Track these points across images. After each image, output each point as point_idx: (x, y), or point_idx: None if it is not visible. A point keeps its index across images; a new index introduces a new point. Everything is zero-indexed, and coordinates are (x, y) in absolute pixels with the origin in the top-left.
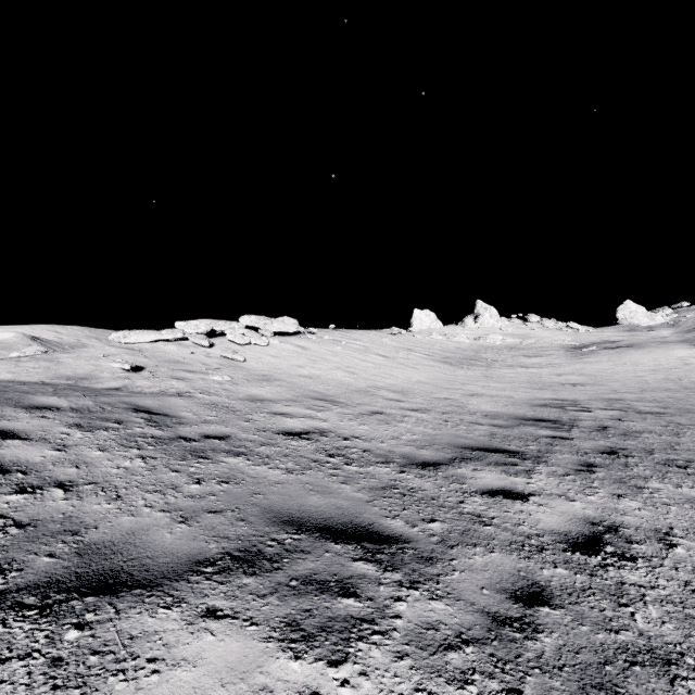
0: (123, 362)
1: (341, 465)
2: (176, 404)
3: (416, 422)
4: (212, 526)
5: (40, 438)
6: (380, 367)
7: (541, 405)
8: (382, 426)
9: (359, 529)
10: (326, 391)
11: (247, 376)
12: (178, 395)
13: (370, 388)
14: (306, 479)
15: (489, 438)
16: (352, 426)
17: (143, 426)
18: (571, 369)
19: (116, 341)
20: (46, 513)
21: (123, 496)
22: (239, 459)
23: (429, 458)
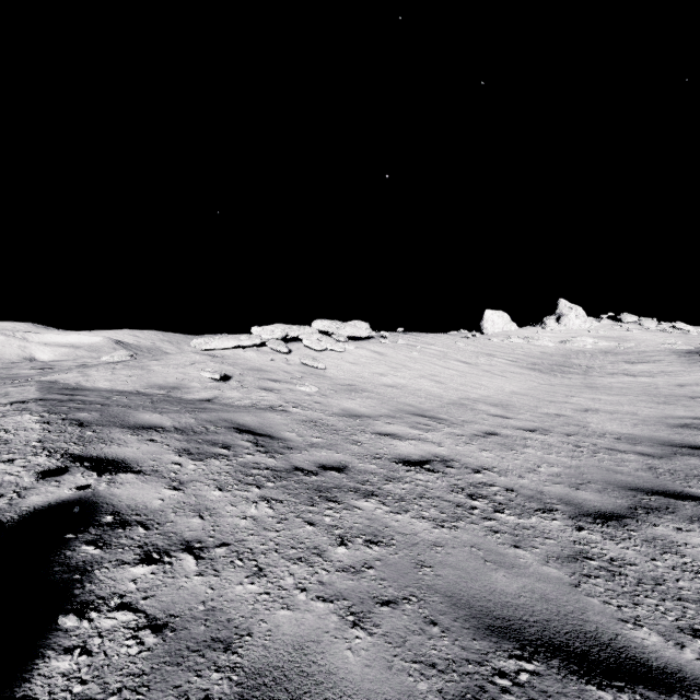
0: (212, 371)
1: (492, 512)
2: (275, 421)
3: (544, 448)
4: (399, 635)
5: (153, 470)
6: (466, 375)
7: (682, 426)
8: (508, 452)
9: (607, 650)
10: (420, 404)
11: (332, 386)
12: (271, 409)
13: (464, 400)
14: (466, 538)
15: (652, 474)
16: (473, 452)
17: (253, 452)
18: (694, 379)
19: (198, 347)
20: (182, 601)
21: (265, 569)
22: (373, 503)
23: (599, 506)
